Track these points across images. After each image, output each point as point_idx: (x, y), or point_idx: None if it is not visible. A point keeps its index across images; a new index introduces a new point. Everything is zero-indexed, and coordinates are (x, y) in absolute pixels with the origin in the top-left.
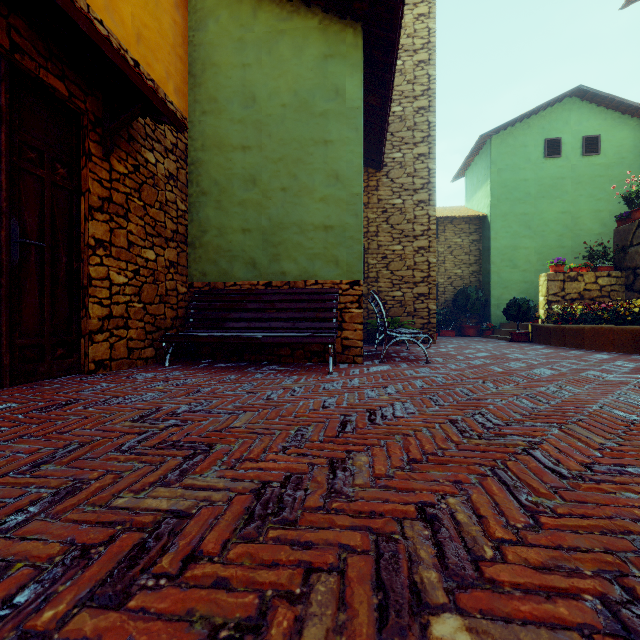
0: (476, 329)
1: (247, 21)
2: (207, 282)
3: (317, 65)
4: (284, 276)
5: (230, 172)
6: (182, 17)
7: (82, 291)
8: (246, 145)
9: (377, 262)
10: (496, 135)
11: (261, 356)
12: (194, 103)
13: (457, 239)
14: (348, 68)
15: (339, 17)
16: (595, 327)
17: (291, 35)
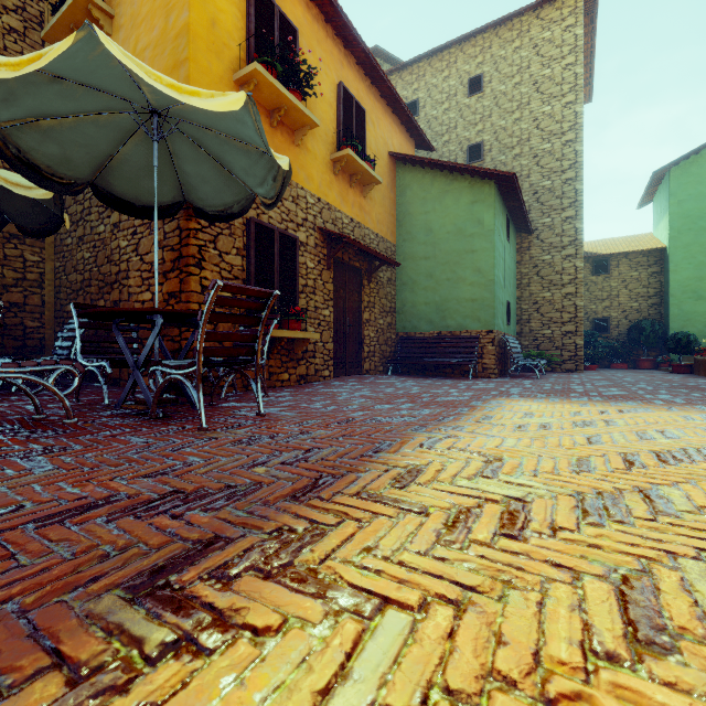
0: (652, 362)
1: (427, 188)
2: (406, 332)
3: (467, 208)
4: (448, 328)
5: (418, 272)
6: (393, 193)
7: (361, 341)
8: (427, 256)
9: (529, 307)
10: (676, 166)
11: (435, 373)
12: (399, 236)
13: (633, 273)
14: (486, 208)
15: (480, 179)
16: None
17: (452, 193)
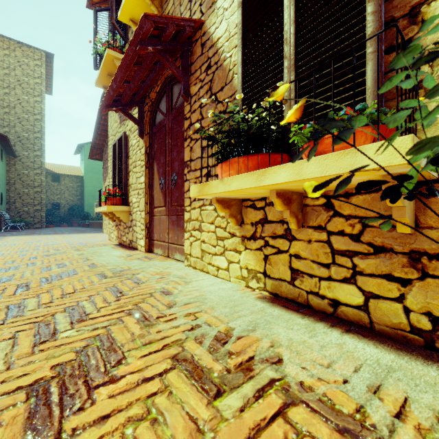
0: (78, 223)
1: None
2: None
3: None
4: None
5: None
6: None
7: None
8: None
9: (15, 195)
10: (87, 145)
11: None
12: None
13: (71, 184)
14: None
15: None
16: (95, 221)
17: None
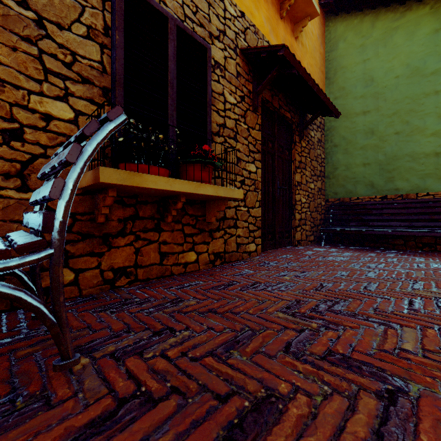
0: None
1: (367, 32)
2: (337, 198)
3: (428, 39)
4: (397, 191)
5: (354, 130)
6: (322, 48)
7: (292, 207)
8: (366, 110)
9: None
10: None
11: (378, 244)
12: (329, 94)
13: None
14: None
15: None
16: None
17: (403, 27)
